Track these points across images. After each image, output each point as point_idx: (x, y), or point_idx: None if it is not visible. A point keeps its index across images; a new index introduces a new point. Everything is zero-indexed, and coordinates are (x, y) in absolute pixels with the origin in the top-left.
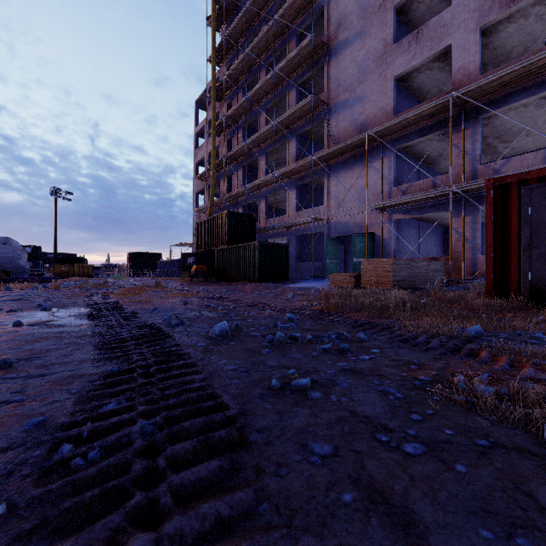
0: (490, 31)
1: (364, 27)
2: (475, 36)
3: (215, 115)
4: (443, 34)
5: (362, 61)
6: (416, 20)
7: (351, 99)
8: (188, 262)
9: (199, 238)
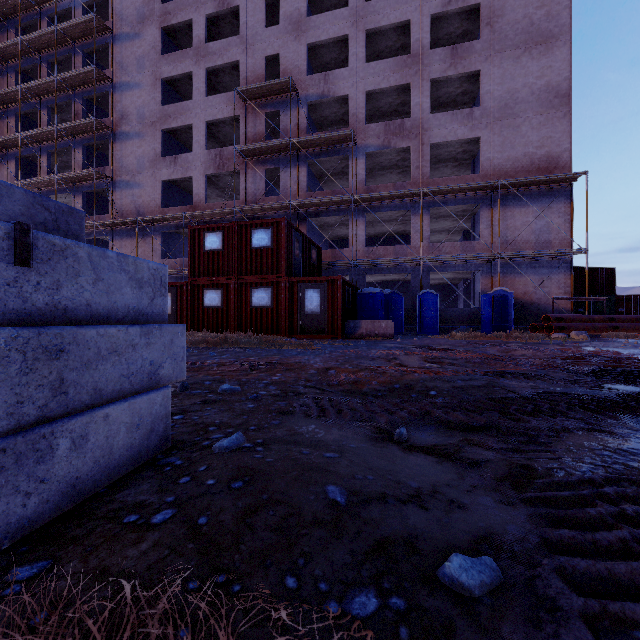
0: (216, 175)
1: (142, 132)
2: (204, 179)
3: None
4: (188, 168)
5: (140, 157)
6: (184, 140)
7: (132, 182)
8: None
9: None
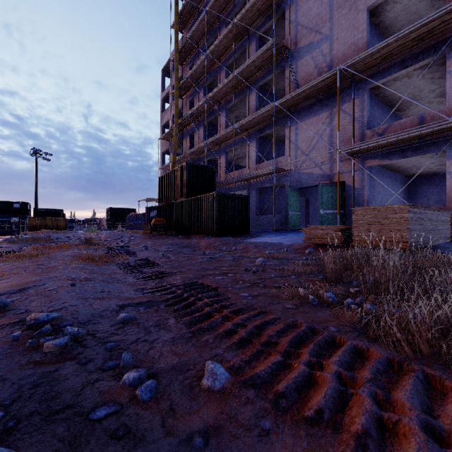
0: None
1: None
2: None
3: (177, 76)
4: None
5: None
6: None
7: (316, 40)
8: (151, 215)
9: (160, 192)
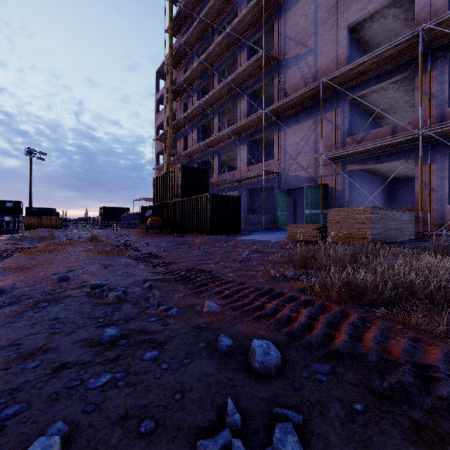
0: None
1: None
2: None
3: (172, 80)
4: None
5: (313, 14)
6: None
7: (302, 52)
8: (146, 214)
9: (155, 192)
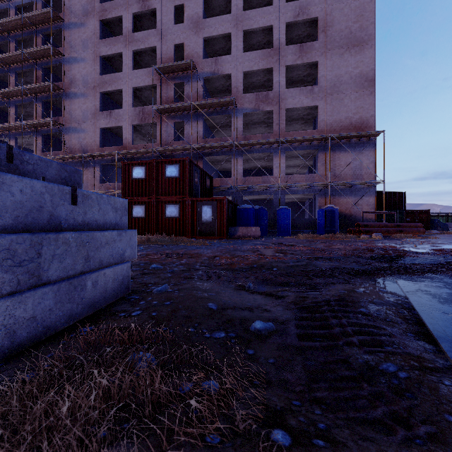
0: (140, 125)
1: (86, 93)
2: (131, 127)
3: None
4: (120, 119)
5: (84, 111)
6: (116, 99)
7: (79, 129)
8: None
9: None
